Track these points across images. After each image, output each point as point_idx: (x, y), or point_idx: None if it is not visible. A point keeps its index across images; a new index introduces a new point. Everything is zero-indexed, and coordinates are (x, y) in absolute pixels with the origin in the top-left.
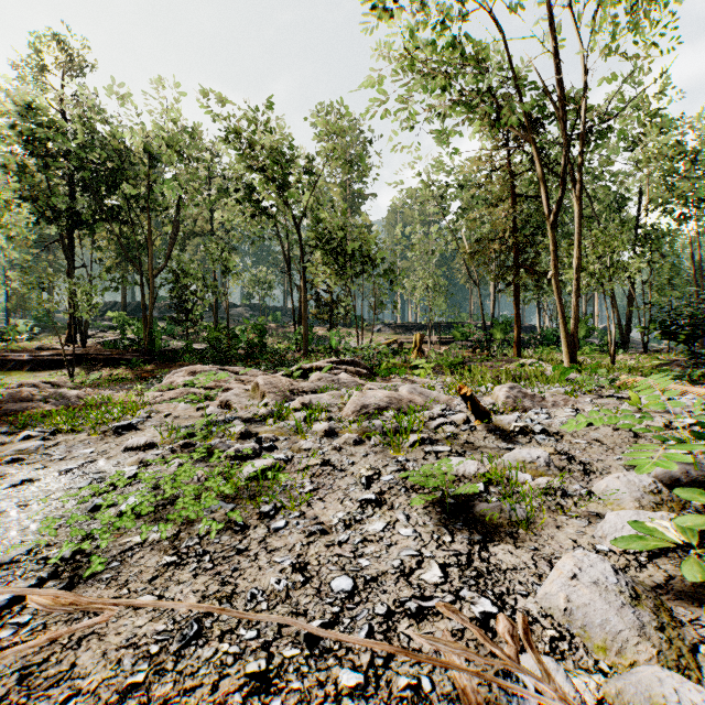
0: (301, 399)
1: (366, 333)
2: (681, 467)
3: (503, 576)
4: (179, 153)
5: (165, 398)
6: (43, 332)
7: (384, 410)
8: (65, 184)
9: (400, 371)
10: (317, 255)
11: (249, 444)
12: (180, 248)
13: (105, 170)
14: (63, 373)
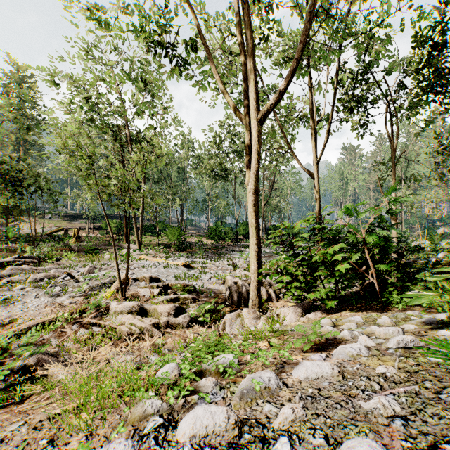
0: (7, 279)
1: (39, 219)
2: (99, 282)
3: (57, 299)
4: None
5: None
6: None
7: (44, 279)
8: None
9: (56, 259)
10: None
11: None
12: None
13: None
14: None
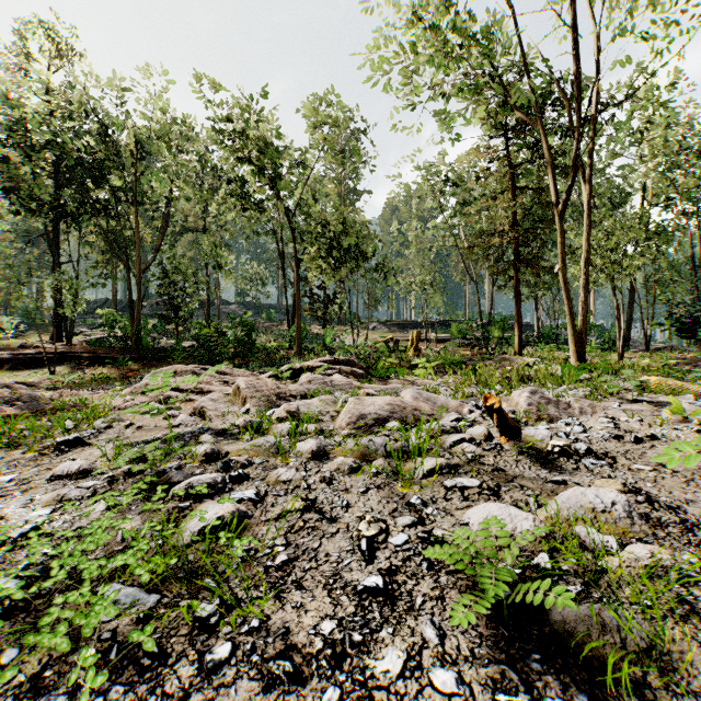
0: (286, 406)
1: (361, 331)
2: None
3: None
4: (166, 143)
5: (137, 402)
6: (30, 329)
7: (386, 421)
8: (50, 176)
9: (399, 371)
10: (311, 248)
11: (208, 475)
12: (171, 244)
13: (91, 162)
14: (44, 373)
